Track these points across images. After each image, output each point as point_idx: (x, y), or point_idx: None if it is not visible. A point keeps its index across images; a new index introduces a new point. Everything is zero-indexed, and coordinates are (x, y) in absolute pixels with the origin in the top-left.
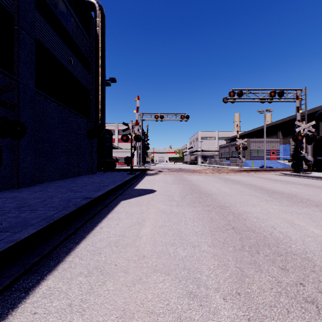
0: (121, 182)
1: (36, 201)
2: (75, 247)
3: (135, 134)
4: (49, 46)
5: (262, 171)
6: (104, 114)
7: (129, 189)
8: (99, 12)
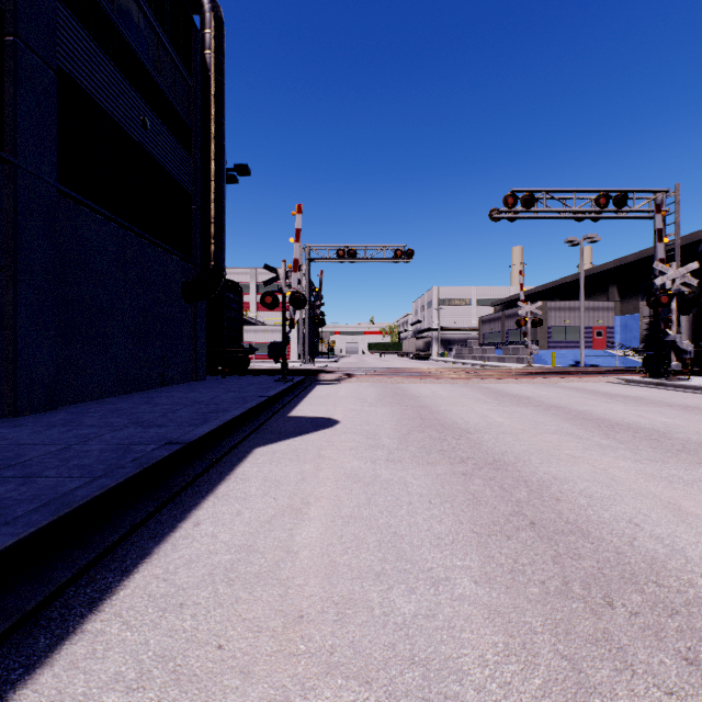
0: (257, 401)
1: (47, 451)
2: (117, 586)
3: (291, 291)
4: (93, 86)
5: (579, 374)
6: (222, 246)
7: (276, 419)
8: (212, 16)
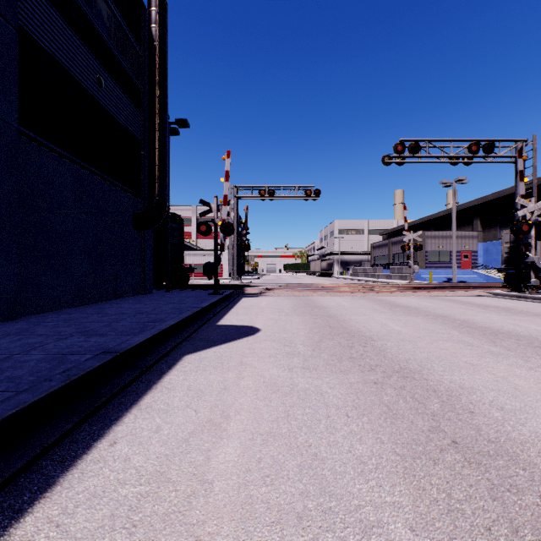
0: (191, 311)
1: None
2: (0, 536)
3: (222, 221)
4: (53, 47)
5: (454, 289)
6: (165, 184)
7: (207, 327)
8: None
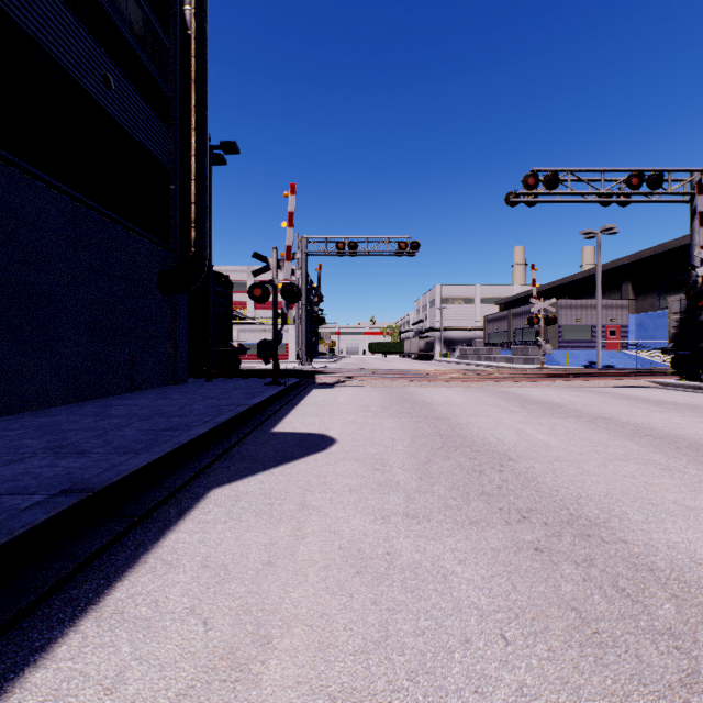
0: (234, 412)
1: None
2: None
3: (284, 283)
4: (31, 22)
5: (604, 376)
6: (204, 230)
7: (256, 436)
8: None
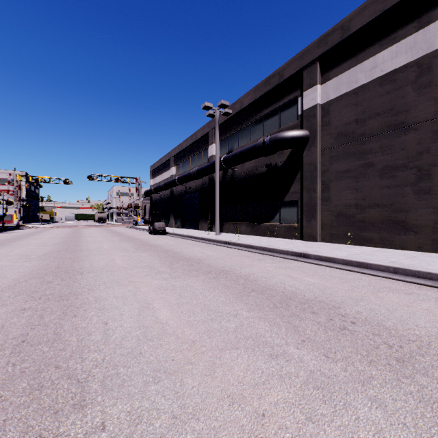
0: None
1: None
2: None
3: (7, 200)
4: None
5: (118, 225)
6: None
7: None
8: None
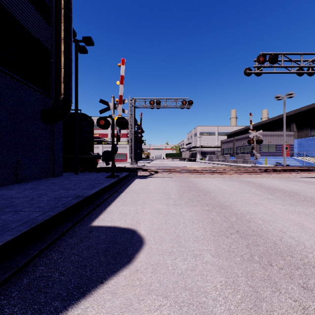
0: (64, 206)
1: None
2: None
3: (118, 117)
4: None
5: (298, 171)
6: (69, 85)
7: (72, 233)
8: None
